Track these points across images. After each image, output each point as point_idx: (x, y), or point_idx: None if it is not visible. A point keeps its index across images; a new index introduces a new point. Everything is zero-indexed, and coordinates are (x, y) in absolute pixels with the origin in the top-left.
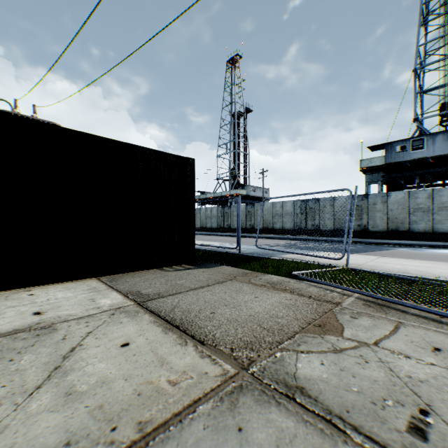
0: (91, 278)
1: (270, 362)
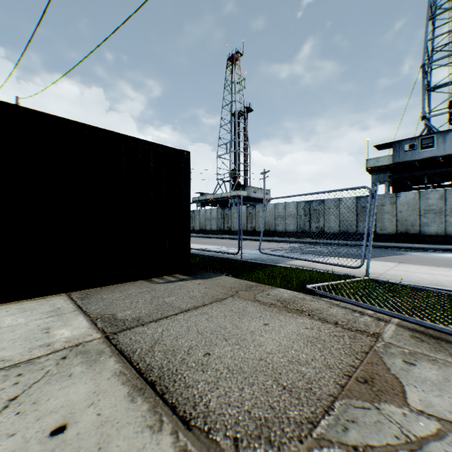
0: (60, 293)
1: None
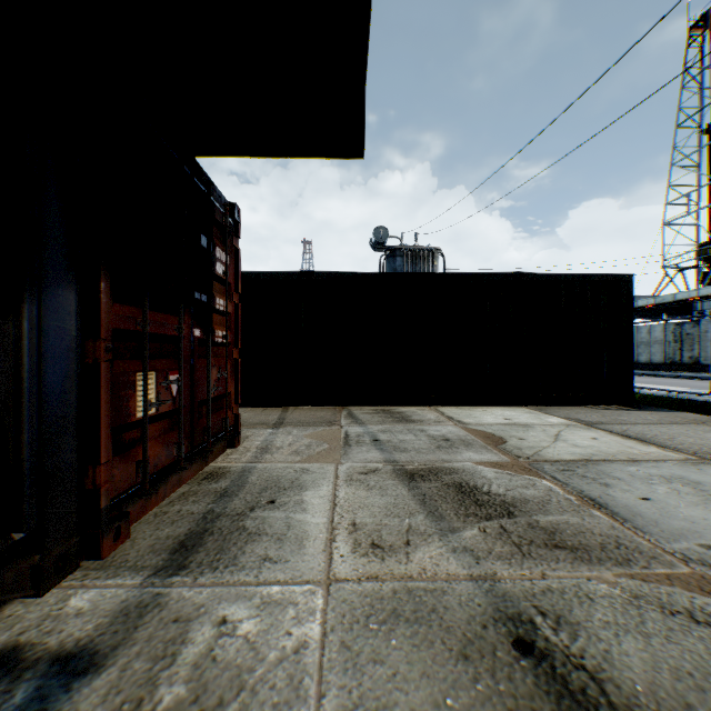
0: (516, 406)
1: None
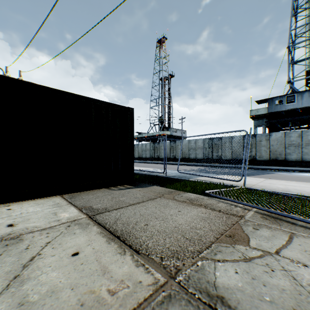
0: (56, 195)
1: (193, 271)
